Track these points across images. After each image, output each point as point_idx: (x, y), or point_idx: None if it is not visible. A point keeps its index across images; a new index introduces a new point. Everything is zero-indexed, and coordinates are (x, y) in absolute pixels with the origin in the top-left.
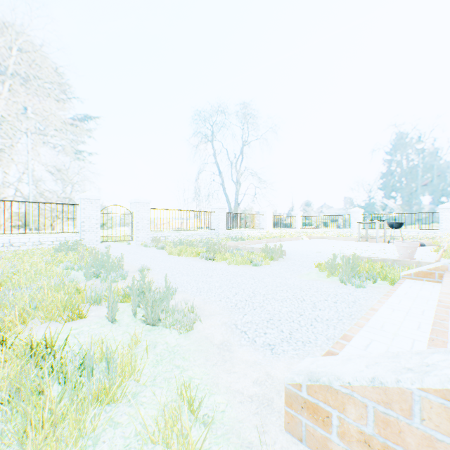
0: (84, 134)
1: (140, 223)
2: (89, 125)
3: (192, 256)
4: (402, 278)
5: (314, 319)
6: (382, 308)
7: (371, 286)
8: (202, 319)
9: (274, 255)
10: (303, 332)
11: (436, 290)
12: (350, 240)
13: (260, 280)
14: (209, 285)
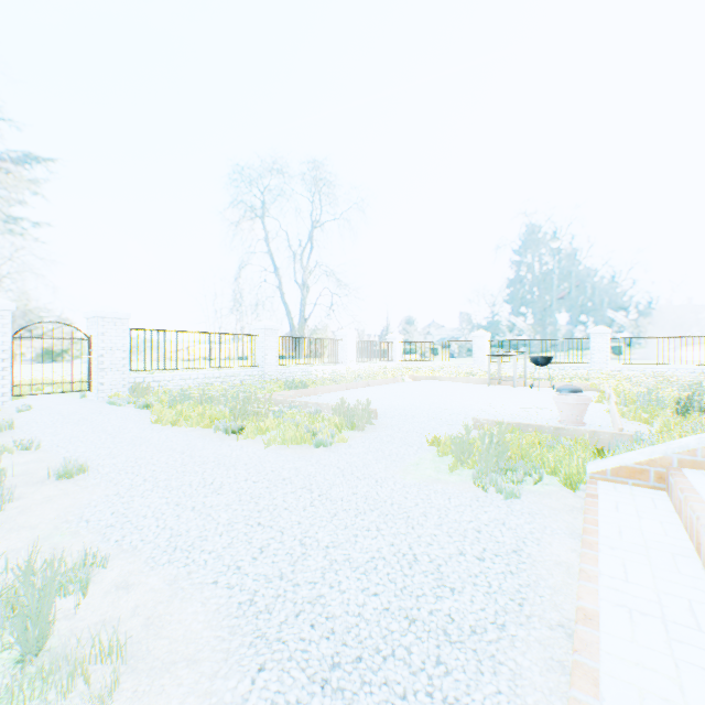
0: (14, 185)
1: (106, 358)
2: (26, 170)
3: (201, 427)
4: (591, 480)
5: (444, 634)
6: (603, 607)
7: (534, 492)
8: (127, 702)
9: (357, 421)
10: (420, 703)
11: (665, 513)
12: (475, 381)
13: (324, 495)
14: (204, 520)
